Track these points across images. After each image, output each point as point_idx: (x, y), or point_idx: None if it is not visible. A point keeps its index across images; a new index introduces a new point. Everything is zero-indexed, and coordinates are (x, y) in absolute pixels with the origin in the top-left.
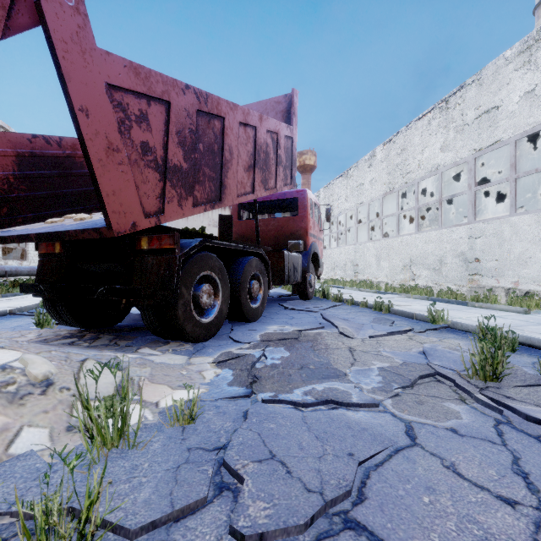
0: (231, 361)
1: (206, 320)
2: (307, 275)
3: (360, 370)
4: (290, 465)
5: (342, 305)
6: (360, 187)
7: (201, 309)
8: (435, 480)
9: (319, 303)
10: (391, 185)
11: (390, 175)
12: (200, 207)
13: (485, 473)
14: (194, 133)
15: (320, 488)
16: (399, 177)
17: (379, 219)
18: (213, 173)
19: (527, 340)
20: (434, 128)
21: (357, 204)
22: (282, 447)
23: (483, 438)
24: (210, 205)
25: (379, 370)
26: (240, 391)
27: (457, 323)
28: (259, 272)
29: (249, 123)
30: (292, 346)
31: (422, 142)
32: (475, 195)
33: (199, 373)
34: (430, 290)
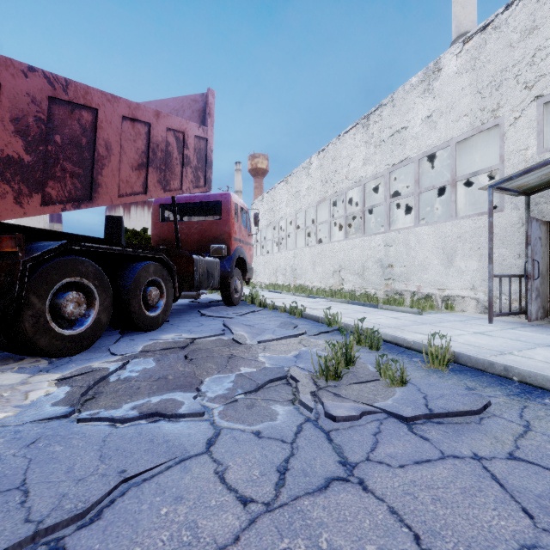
0: (78, 377)
1: (73, 332)
2: (230, 281)
3: (218, 378)
4: (33, 493)
5: (264, 310)
6: (298, 193)
7: (71, 320)
8: (192, 488)
9: (243, 308)
10: (324, 193)
11: (324, 183)
12: (55, 206)
13: (248, 474)
14: (45, 122)
15: (45, 515)
16: (330, 186)
17: (315, 225)
18: (79, 169)
19: (394, 339)
20: (358, 142)
21: (296, 211)
22: (45, 473)
23: (279, 438)
24: (73, 205)
25: (237, 376)
26: (59, 411)
27: (349, 325)
28: (160, 278)
29: (139, 119)
30: (165, 356)
31: (349, 154)
32: (390, 207)
33: (25, 393)
34: (352, 294)
